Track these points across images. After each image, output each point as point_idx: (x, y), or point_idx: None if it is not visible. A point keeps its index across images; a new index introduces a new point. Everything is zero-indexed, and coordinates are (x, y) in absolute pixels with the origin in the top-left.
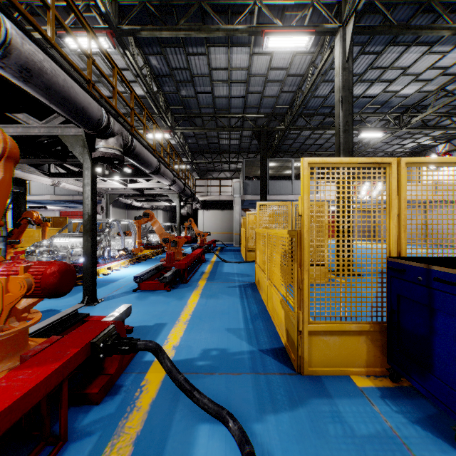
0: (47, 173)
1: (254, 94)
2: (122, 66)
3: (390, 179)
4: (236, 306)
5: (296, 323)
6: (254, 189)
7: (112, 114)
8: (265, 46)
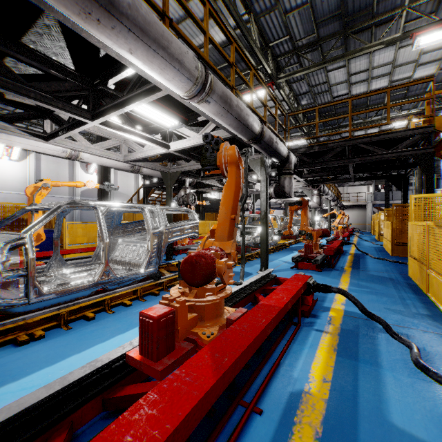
0: None
1: None
2: None
3: None
4: (368, 239)
5: (378, 234)
6: (382, 197)
7: None
8: None
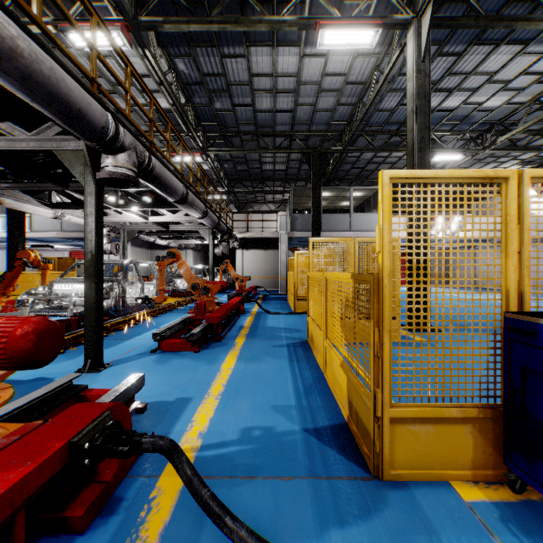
0: (47, 203)
1: (304, 107)
2: (142, 72)
3: (506, 200)
4: (285, 373)
5: (372, 405)
6: (304, 224)
7: (124, 125)
8: (319, 43)
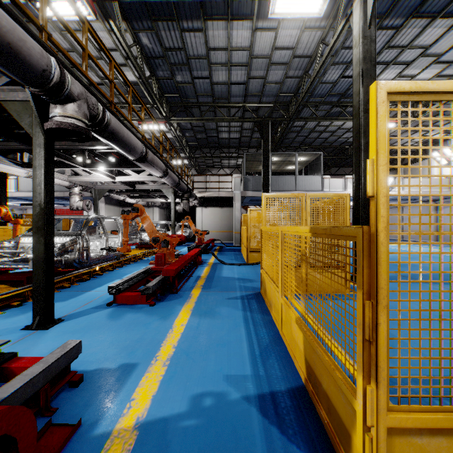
0: (19, 163)
1: (255, 80)
2: (110, 46)
3: None
4: (239, 331)
5: (361, 408)
6: (255, 185)
7: (79, 80)
8: (271, 12)
